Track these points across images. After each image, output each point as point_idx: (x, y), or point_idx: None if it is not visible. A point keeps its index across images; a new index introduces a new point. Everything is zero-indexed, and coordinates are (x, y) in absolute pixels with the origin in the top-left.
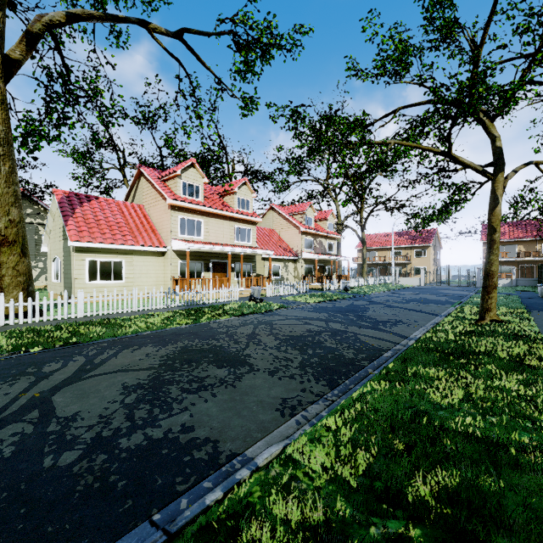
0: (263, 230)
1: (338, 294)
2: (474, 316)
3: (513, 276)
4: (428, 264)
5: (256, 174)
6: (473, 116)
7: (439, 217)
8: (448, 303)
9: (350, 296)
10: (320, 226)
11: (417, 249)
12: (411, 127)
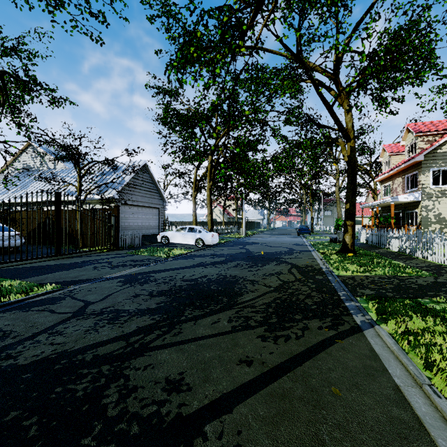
0: None
1: None
2: None
3: None
4: None
5: None
6: None
7: None
8: None
9: None
10: None
11: None
12: None
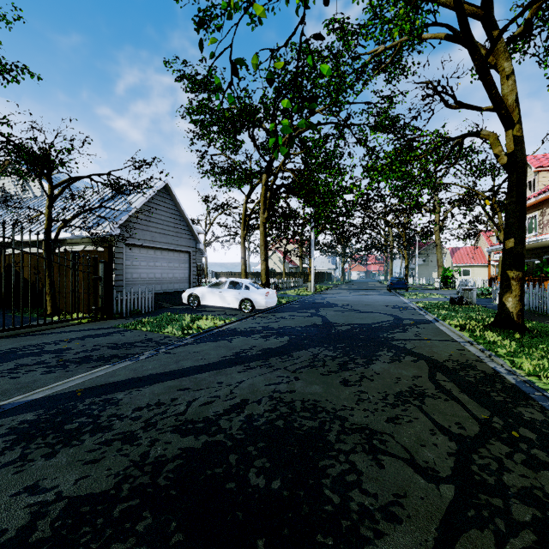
0: None
1: None
2: None
3: None
4: None
5: None
6: None
7: None
8: None
9: None
10: None
11: None
12: None
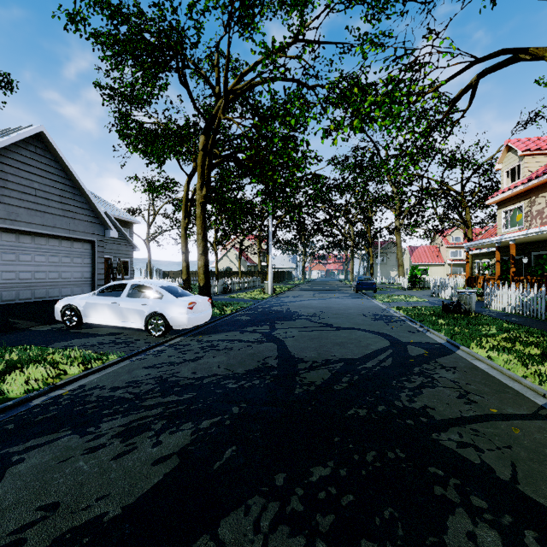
0: None
1: None
2: None
3: None
4: None
5: None
6: None
7: None
8: None
9: None
10: None
11: None
12: None
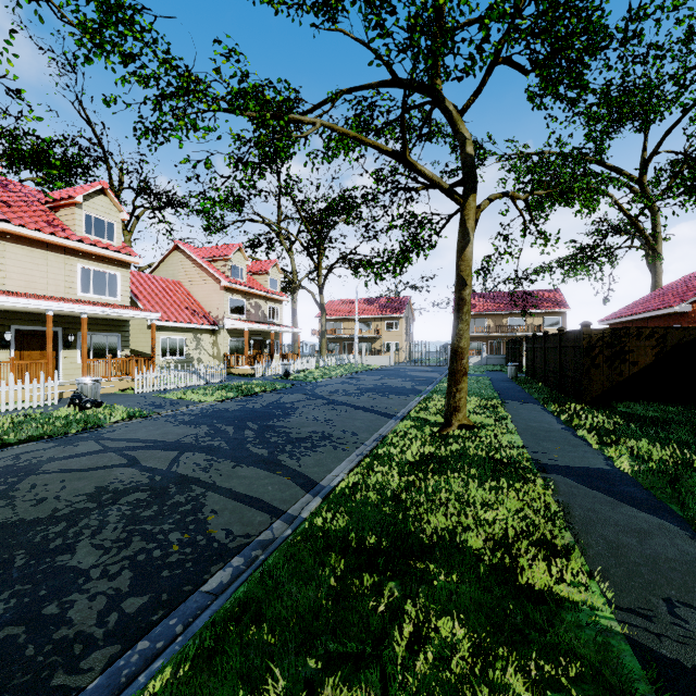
0: (158, 280)
1: (267, 384)
2: (440, 415)
3: (483, 353)
4: (399, 339)
5: (158, 194)
6: (437, 103)
7: (396, 265)
8: (413, 392)
9: (287, 386)
10: (257, 282)
11: (389, 321)
12: (356, 116)
